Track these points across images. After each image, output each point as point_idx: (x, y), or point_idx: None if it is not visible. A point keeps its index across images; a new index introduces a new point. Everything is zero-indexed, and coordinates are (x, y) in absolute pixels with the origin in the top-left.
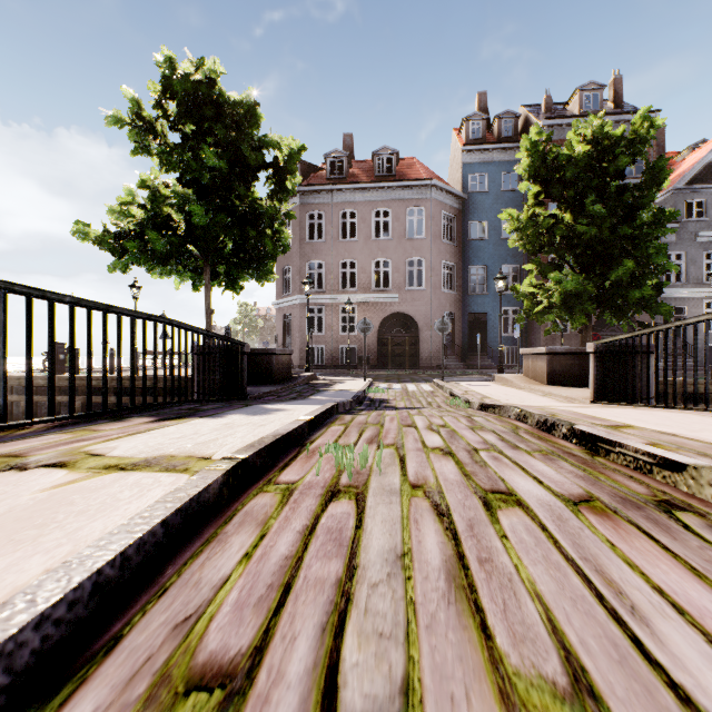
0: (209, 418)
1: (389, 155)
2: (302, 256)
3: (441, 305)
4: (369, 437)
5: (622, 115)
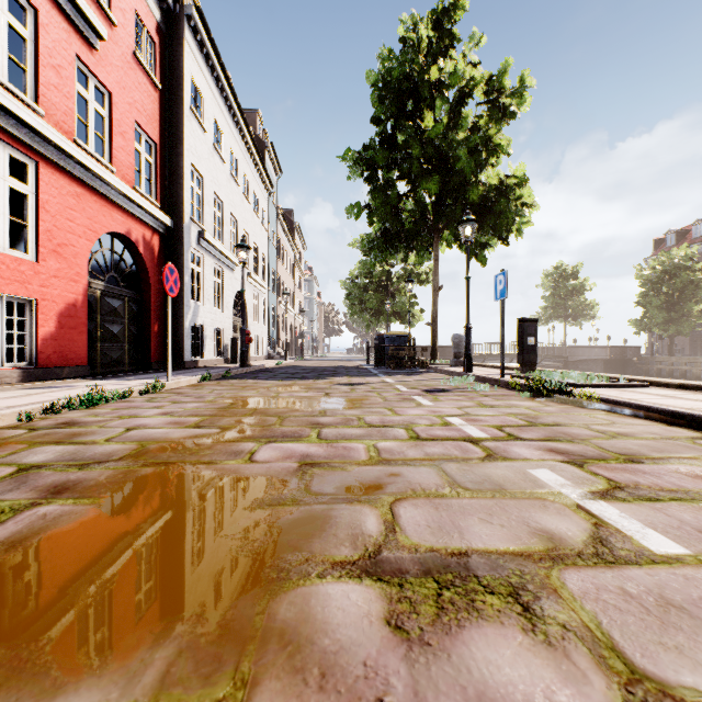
0: None
1: (700, 223)
2: None
3: None
4: None
5: None
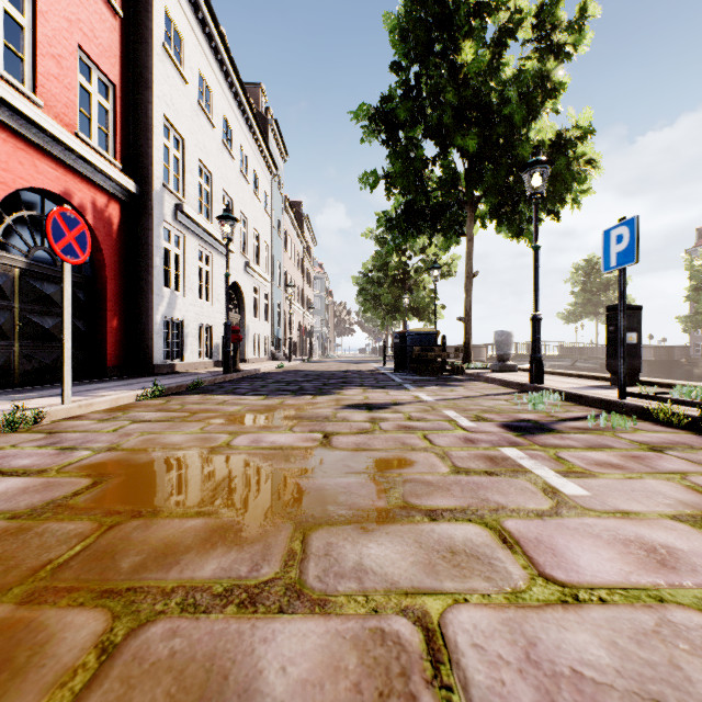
0: None
1: None
2: None
3: None
4: None
5: None
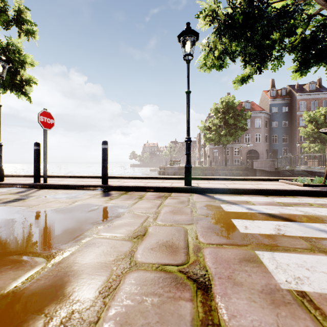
0: None
1: (249, 103)
2: None
3: (265, 147)
4: None
5: (322, 92)
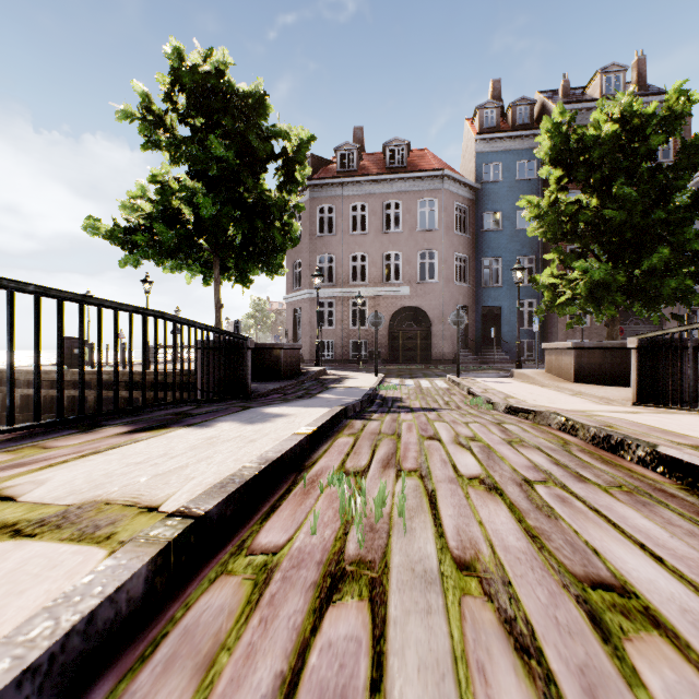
0: (193, 428)
1: (400, 146)
2: (312, 250)
3: (453, 298)
4: (385, 457)
5: (647, 96)
